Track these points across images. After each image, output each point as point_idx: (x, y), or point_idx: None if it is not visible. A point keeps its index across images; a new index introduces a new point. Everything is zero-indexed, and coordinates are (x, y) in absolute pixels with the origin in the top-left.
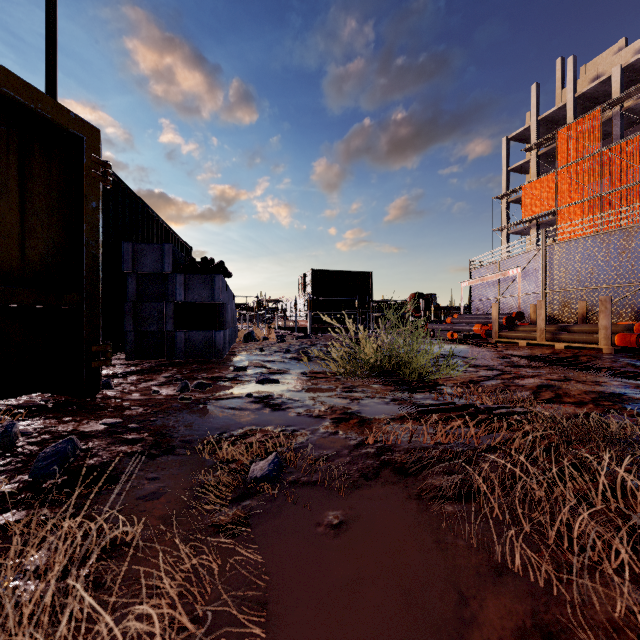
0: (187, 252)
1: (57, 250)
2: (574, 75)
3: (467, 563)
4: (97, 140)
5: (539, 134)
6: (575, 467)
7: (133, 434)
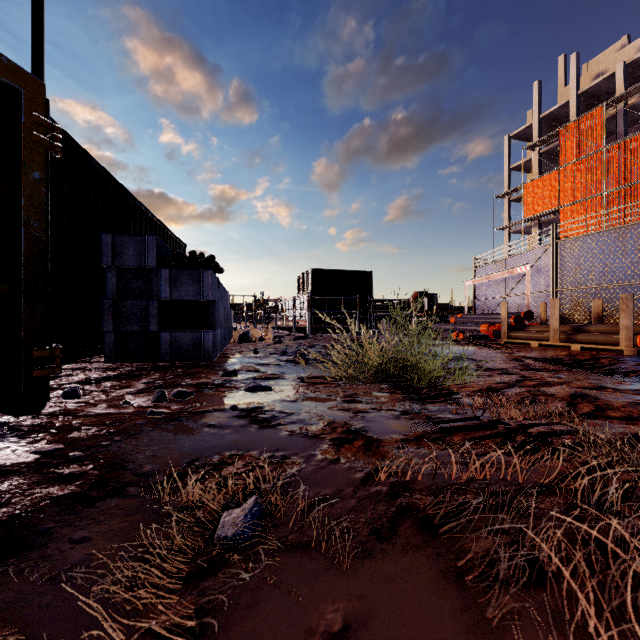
0: (180, 249)
1: None
2: (577, 72)
3: None
4: (41, 96)
5: (541, 132)
6: None
7: (72, 467)
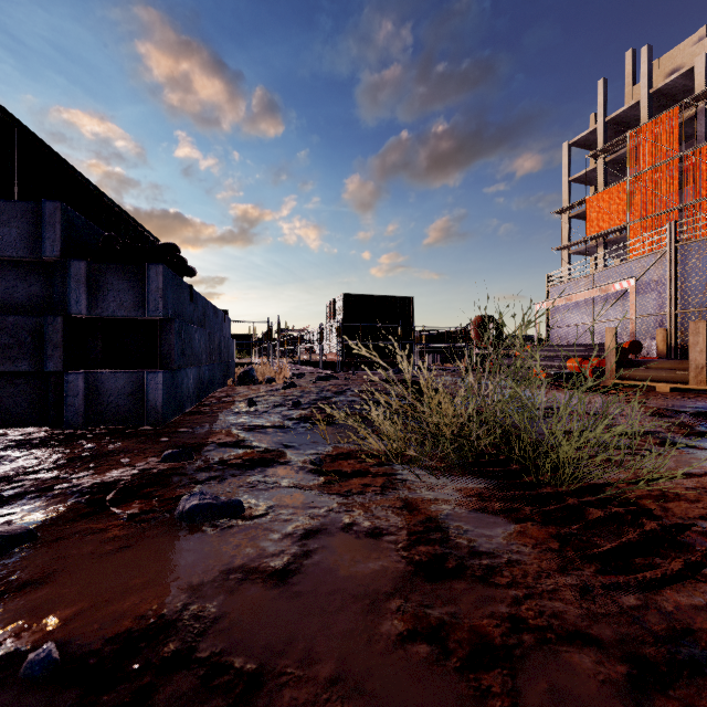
0: None
1: None
2: (649, 68)
3: None
4: None
5: (606, 138)
6: None
7: None
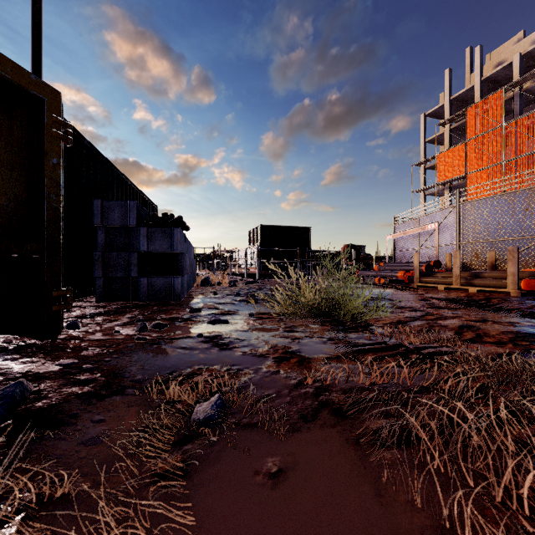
0: (153, 209)
1: (18, 202)
2: (481, 62)
3: (411, 523)
4: (58, 102)
5: (451, 111)
6: (508, 410)
7: (86, 375)
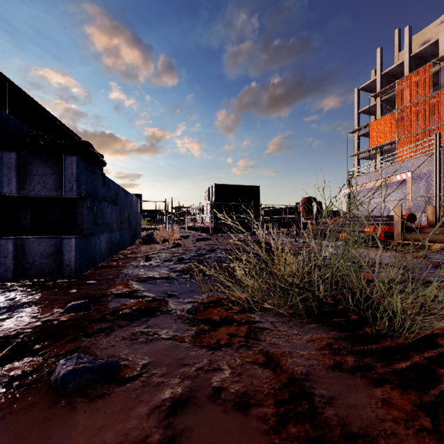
0: None
1: None
2: (409, 40)
3: None
4: None
5: (382, 85)
6: None
7: None
